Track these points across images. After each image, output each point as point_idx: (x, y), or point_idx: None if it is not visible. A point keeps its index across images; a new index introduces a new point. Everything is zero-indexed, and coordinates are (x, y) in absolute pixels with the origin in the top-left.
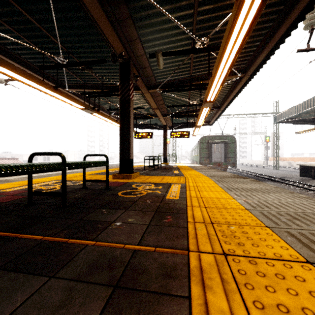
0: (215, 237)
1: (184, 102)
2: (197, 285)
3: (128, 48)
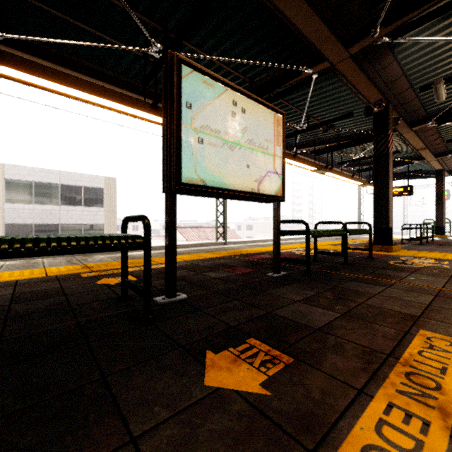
0: None
1: None
2: None
3: (386, 90)
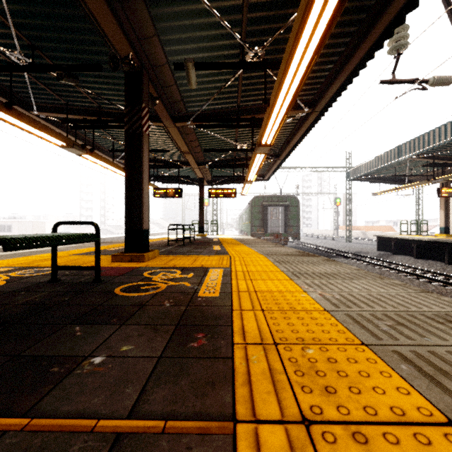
0: (284, 377)
1: (229, 145)
2: None
3: (140, 50)
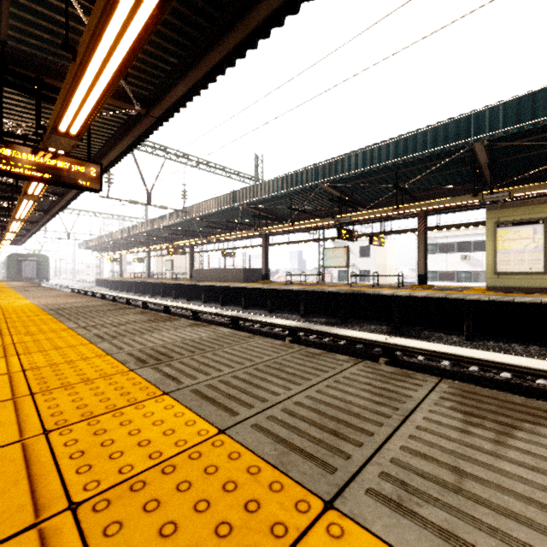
0: None
1: None
2: None
3: None
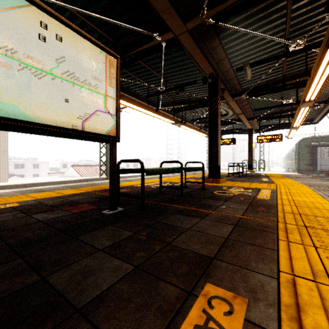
0: (300, 220)
1: (275, 102)
2: (282, 232)
3: (216, 67)
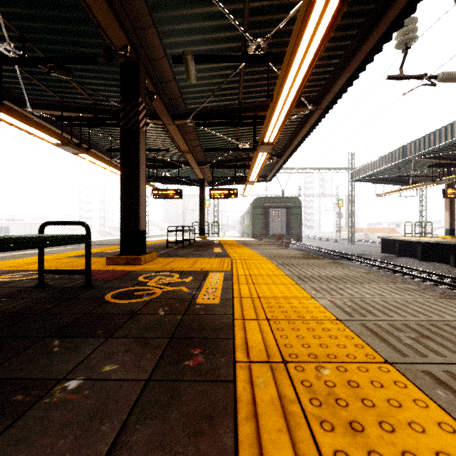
0: (298, 407)
1: (230, 145)
2: None
3: (136, 42)
